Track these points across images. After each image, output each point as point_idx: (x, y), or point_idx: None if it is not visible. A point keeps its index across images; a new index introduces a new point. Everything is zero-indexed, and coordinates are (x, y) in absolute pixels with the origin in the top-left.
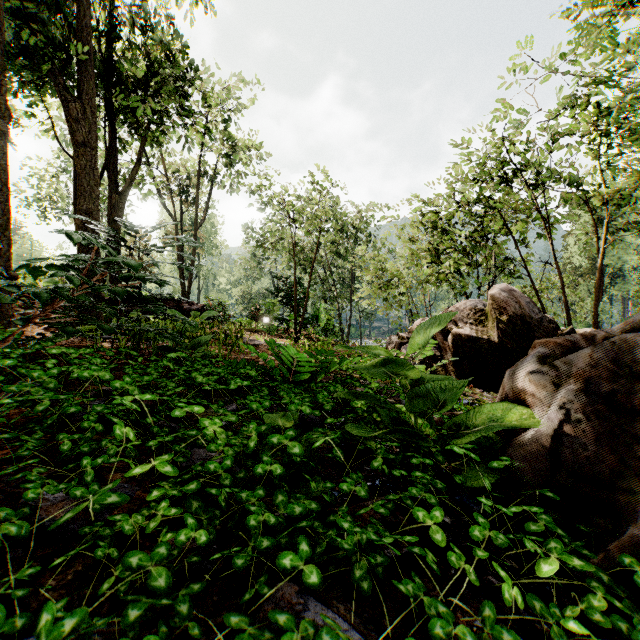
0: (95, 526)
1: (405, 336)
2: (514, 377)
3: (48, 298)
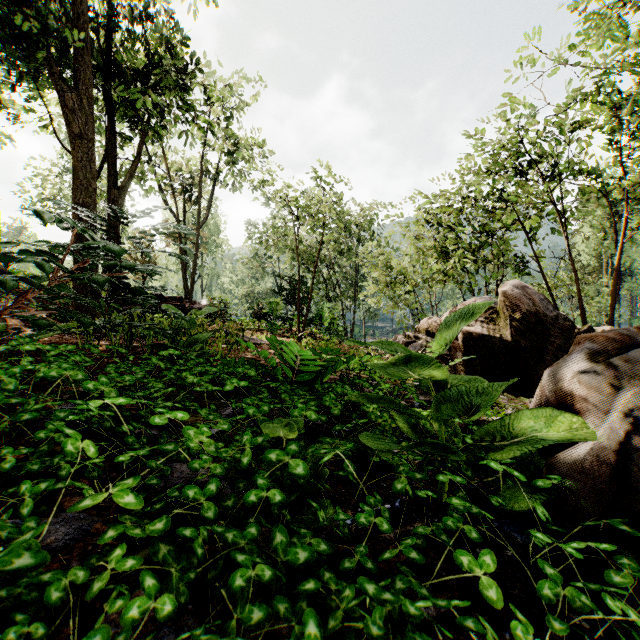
0: (18, 586)
1: (412, 335)
2: (556, 378)
3: (17, 286)
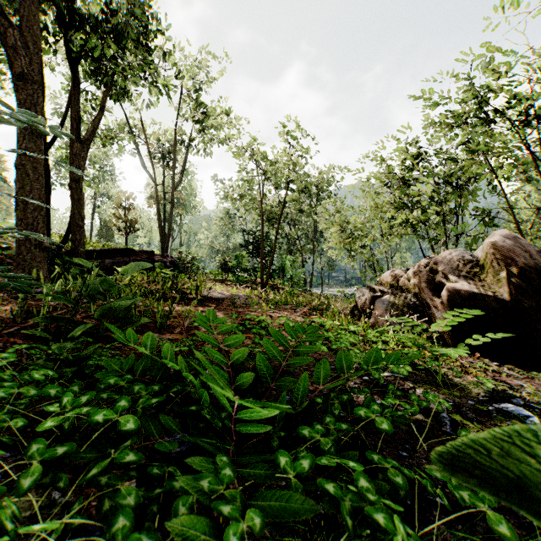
0: None
1: (377, 289)
2: None
3: None
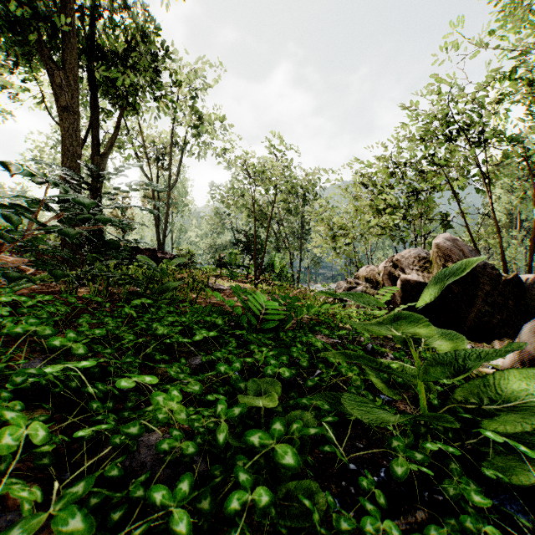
0: None
1: (353, 281)
2: None
3: None
